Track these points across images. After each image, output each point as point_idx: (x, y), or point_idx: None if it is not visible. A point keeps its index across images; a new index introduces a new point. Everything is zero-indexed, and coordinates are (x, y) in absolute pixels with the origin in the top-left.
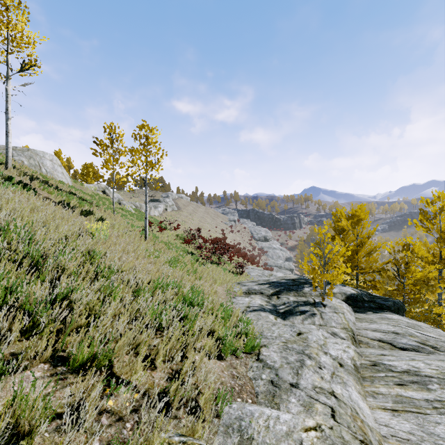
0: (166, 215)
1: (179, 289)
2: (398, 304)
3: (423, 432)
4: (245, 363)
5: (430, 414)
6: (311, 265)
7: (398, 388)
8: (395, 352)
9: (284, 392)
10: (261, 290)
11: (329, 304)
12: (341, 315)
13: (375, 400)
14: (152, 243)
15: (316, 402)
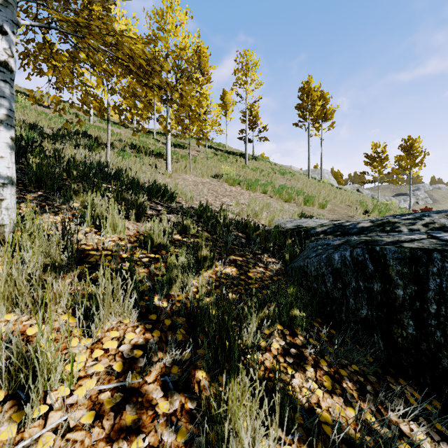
0: (417, 209)
1: None
2: None
3: None
4: None
5: None
6: None
7: None
8: None
9: None
10: None
11: None
12: None
13: None
14: None
15: None
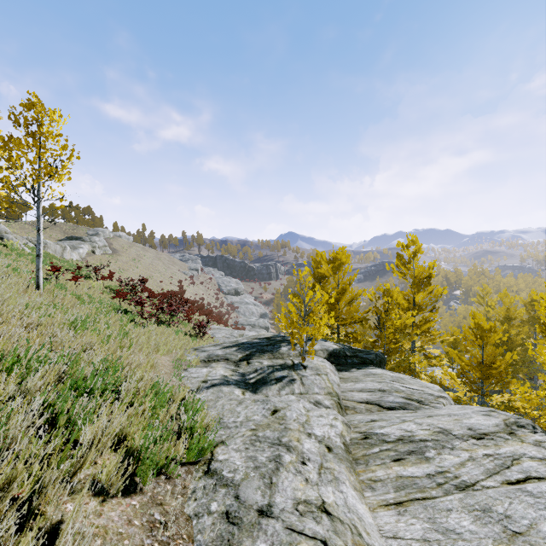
0: (93, 260)
1: (71, 367)
2: (379, 357)
3: (438, 532)
4: (184, 485)
5: (437, 497)
6: (289, 317)
7: (397, 465)
8: (383, 414)
9: (248, 533)
10: (227, 356)
11: (311, 364)
12: (325, 377)
13: (374, 494)
14: (50, 295)
15: (301, 540)
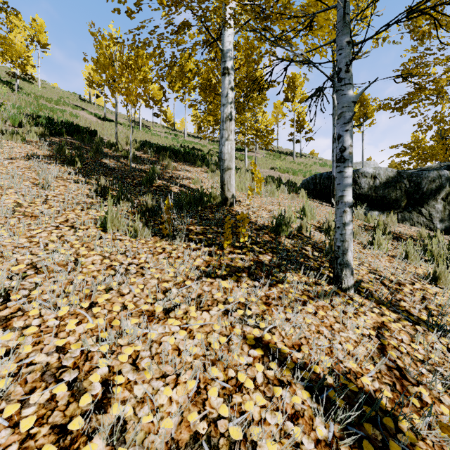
0: None
1: None
2: None
3: None
4: None
5: None
6: None
7: None
8: None
9: None
10: None
11: None
12: None
13: None
14: None
15: None
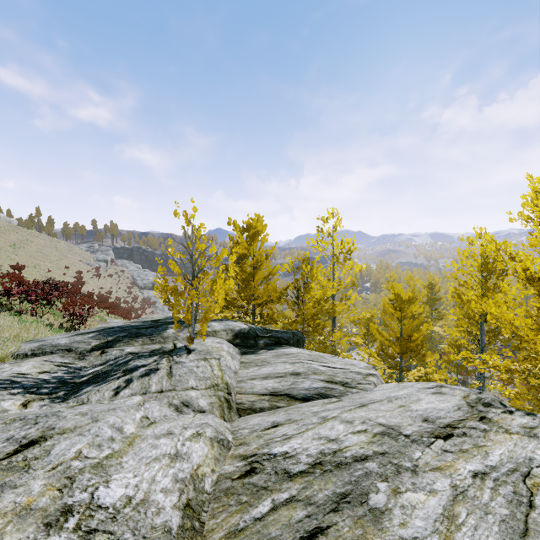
0: None
1: None
2: (297, 336)
3: None
4: None
5: None
6: (163, 277)
7: None
8: (295, 409)
9: None
10: (71, 345)
11: (201, 347)
12: (215, 362)
13: None
14: None
15: None
